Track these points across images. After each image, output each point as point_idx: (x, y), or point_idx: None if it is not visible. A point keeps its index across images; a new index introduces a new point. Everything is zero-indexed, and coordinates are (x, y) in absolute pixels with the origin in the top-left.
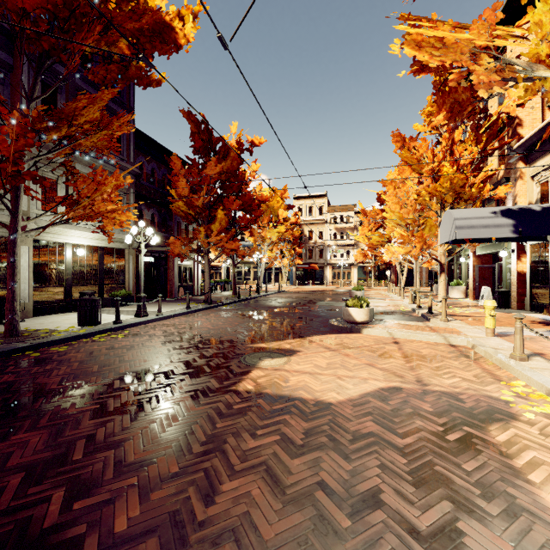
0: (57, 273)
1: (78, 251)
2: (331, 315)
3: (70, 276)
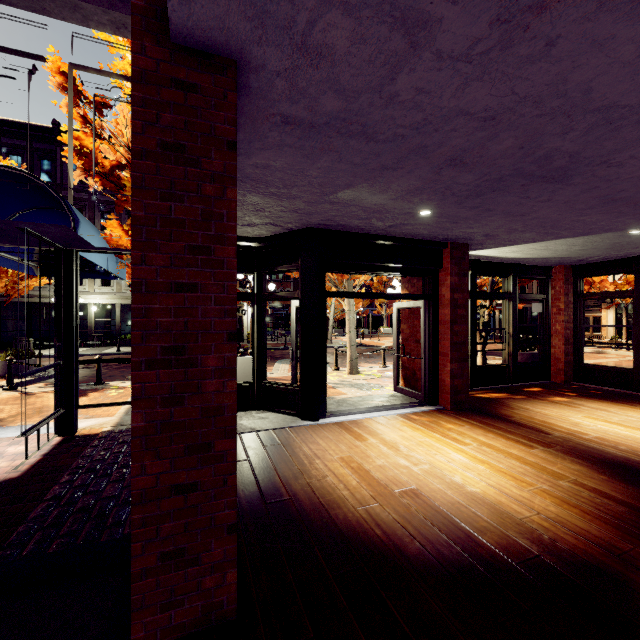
0: (83, 322)
1: (92, 308)
2: (104, 370)
3: (92, 324)
